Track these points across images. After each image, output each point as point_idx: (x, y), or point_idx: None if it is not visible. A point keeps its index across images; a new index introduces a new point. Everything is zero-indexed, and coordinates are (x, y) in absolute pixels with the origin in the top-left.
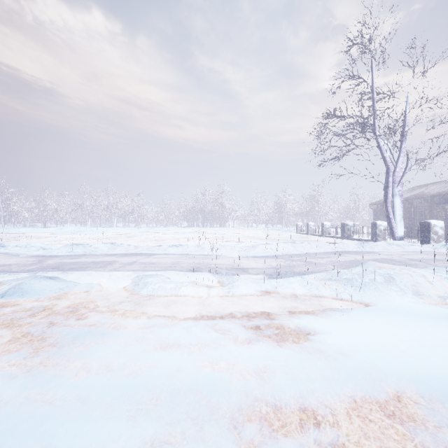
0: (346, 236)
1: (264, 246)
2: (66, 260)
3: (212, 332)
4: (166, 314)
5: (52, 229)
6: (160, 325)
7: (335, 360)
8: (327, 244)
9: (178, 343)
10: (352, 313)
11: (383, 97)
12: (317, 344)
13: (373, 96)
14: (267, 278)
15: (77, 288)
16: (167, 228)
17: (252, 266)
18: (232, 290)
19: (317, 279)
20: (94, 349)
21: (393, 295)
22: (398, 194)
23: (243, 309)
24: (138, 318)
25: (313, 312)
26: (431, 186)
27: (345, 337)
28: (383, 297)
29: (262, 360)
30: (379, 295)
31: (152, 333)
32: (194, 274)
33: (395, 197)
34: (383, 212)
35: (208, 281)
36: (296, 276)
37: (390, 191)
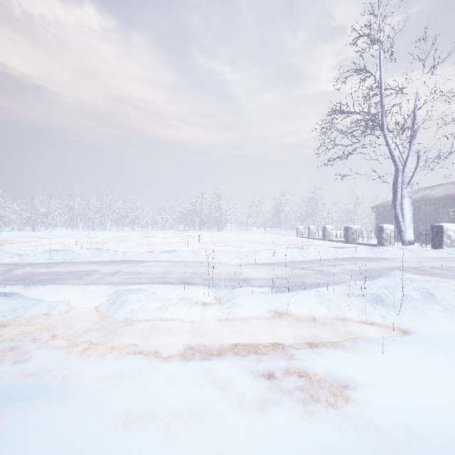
0: (350, 241)
1: (267, 252)
2: (38, 269)
3: (206, 388)
4: (144, 351)
5: (39, 233)
6: (131, 374)
7: (406, 449)
8: (334, 249)
9: (152, 412)
10: (395, 347)
11: (391, 93)
12: (366, 410)
13: (381, 91)
14: (273, 292)
15: (35, 308)
16: (163, 232)
17: (254, 276)
18: (232, 311)
19: (336, 294)
20: (12, 432)
21: (437, 318)
22: (407, 196)
23: (247, 338)
24: (103, 360)
25: (343, 345)
26: (436, 188)
27: (403, 394)
28: (426, 321)
29: (288, 454)
30: (420, 317)
31: (115, 391)
32: (186, 288)
33: (404, 199)
34: (386, 215)
35: (203, 297)
36: (309, 290)
37: (399, 192)
